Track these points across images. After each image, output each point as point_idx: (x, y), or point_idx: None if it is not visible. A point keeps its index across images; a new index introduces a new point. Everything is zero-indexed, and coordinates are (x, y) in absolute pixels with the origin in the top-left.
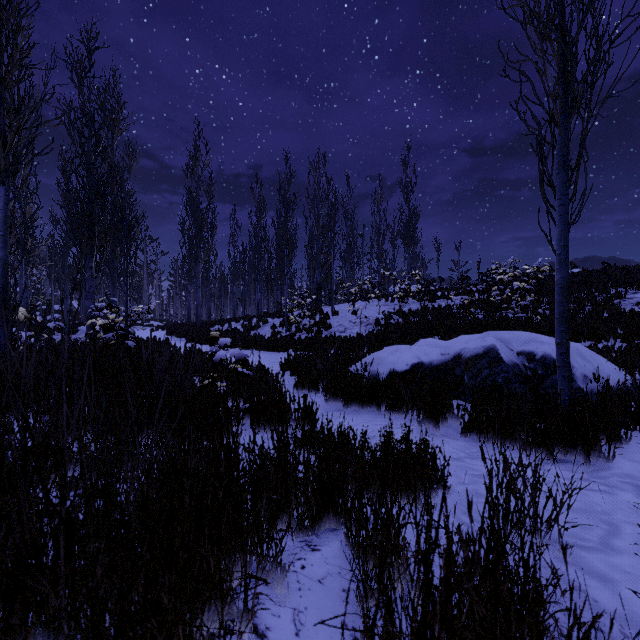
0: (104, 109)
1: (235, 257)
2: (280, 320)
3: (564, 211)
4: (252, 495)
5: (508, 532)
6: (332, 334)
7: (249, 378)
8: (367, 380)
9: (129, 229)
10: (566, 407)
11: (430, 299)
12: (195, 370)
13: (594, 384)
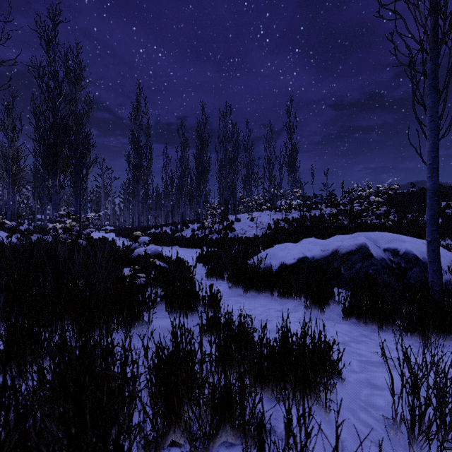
0: (65, 67)
1: (166, 181)
2: (198, 225)
3: (435, 126)
4: (114, 445)
5: (416, 439)
6: (235, 235)
7: (168, 269)
8: (262, 271)
9: (82, 156)
10: (437, 297)
11: (307, 210)
12: (129, 262)
13: (449, 275)
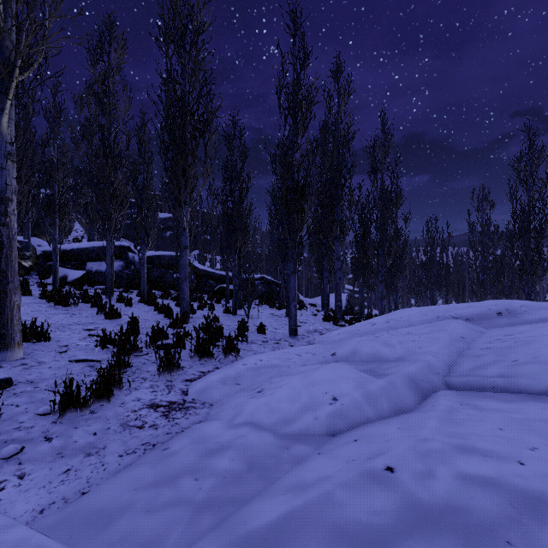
0: None
1: None
2: None
3: None
4: None
5: None
6: None
7: None
8: None
9: None
10: None
11: None
12: None
13: None
